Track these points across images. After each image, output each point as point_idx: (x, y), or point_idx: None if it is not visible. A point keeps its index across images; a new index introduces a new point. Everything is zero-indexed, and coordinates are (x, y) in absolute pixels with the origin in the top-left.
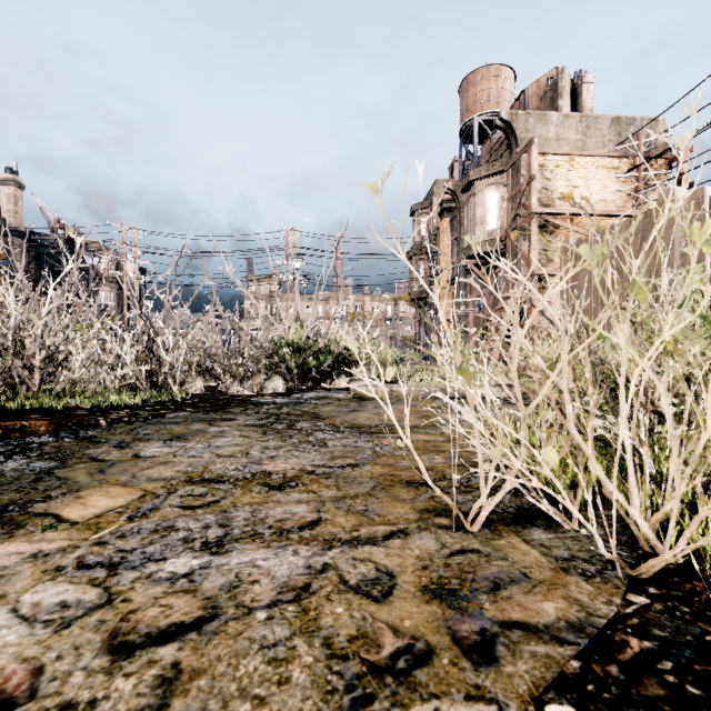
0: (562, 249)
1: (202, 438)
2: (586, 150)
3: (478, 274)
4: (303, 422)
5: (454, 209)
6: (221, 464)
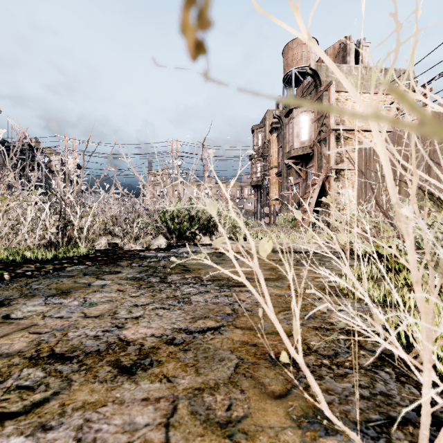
0: (357, 149)
1: (82, 293)
2: (364, 89)
3: (295, 169)
4: (174, 275)
5: (280, 128)
6: (82, 329)
